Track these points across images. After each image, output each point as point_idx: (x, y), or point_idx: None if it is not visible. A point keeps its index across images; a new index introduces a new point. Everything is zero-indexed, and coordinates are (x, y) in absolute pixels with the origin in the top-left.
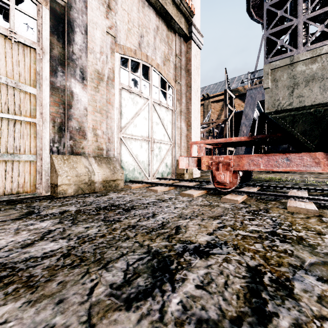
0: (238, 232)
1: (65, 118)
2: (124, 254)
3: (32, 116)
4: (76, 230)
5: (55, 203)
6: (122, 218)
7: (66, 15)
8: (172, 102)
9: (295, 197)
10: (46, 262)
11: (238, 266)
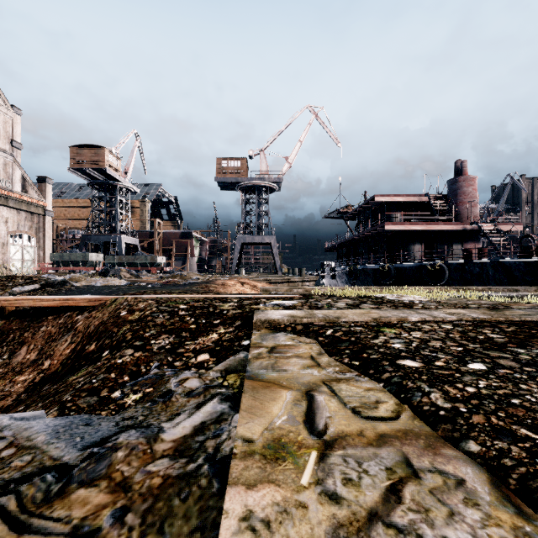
0: None
1: None
2: None
3: None
4: None
5: None
6: None
7: None
8: (35, 244)
9: None
10: None
11: None
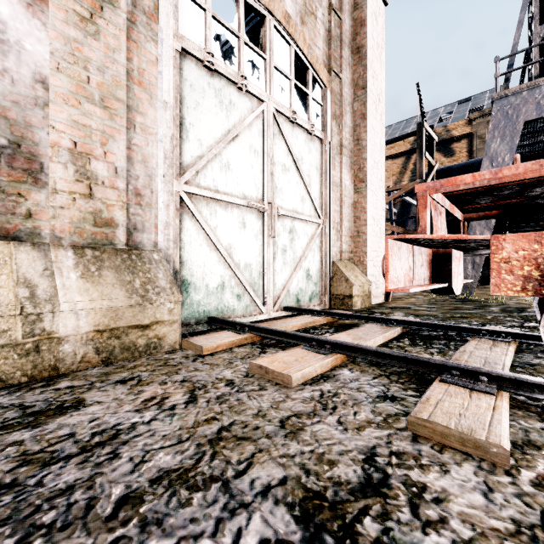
0: None
1: None
2: None
3: None
4: None
5: None
6: None
7: None
8: (321, 121)
9: None
10: None
11: None
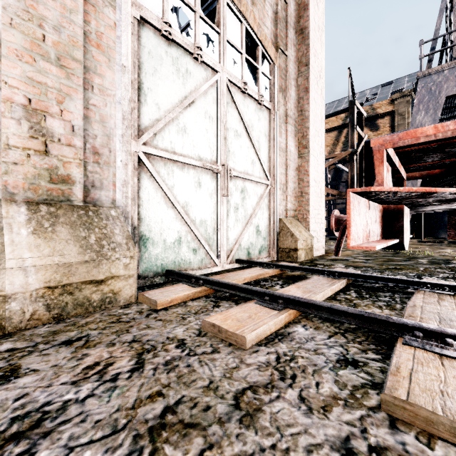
0: None
1: None
2: None
3: None
4: None
5: None
6: None
7: None
8: (269, 93)
9: None
10: None
11: None
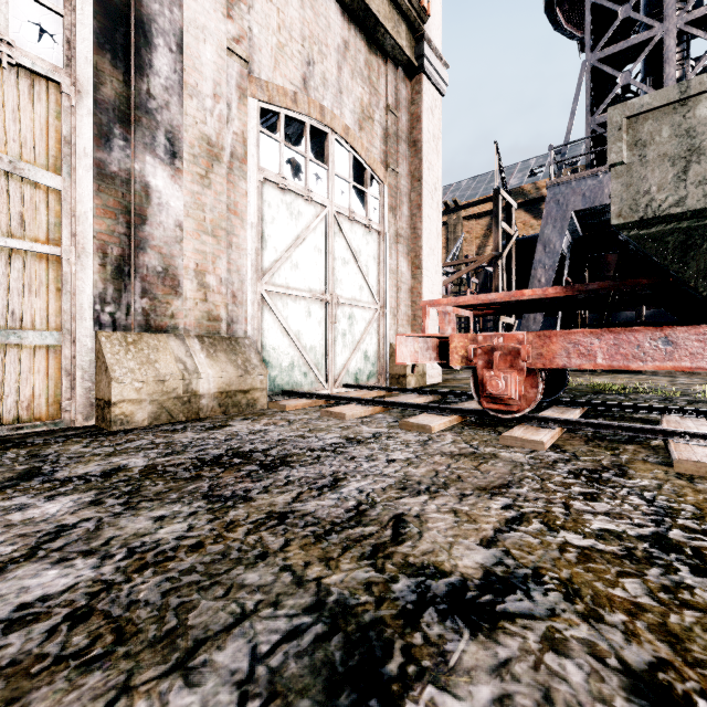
0: (565, 539)
1: (130, 245)
2: (248, 615)
3: (52, 240)
4: (129, 526)
5: (100, 446)
6: (255, 489)
7: (133, 7)
8: (379, 214)
9: (686, 434)
10: (15, 641)
11: (595, 669)
